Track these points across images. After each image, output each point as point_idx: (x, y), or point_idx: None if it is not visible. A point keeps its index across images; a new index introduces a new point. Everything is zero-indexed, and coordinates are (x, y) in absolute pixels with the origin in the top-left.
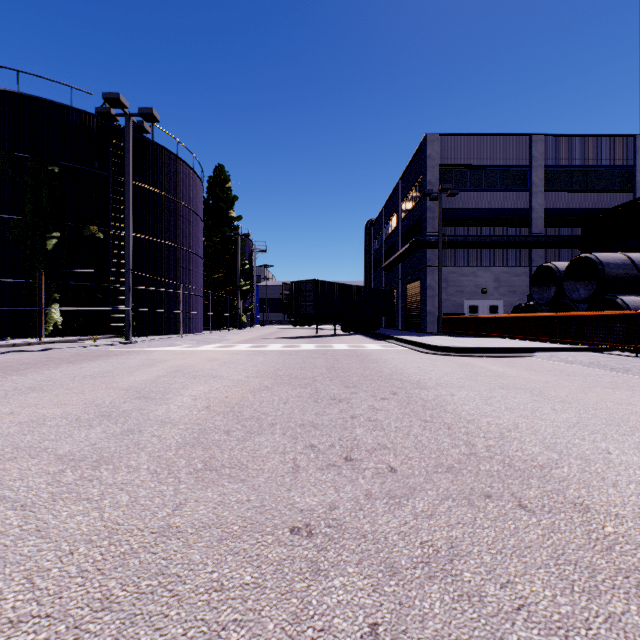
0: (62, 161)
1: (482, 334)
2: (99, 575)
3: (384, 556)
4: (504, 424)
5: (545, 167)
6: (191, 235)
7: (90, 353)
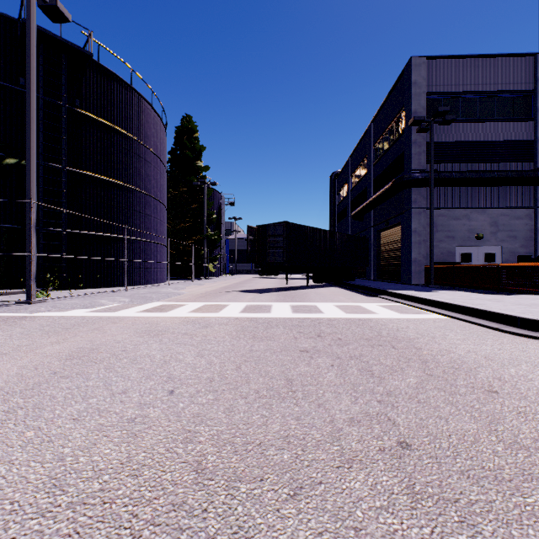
0: None
1: (510, 288)
2: None
3: None
4: None
5: None
6: (148, 176)
7: None
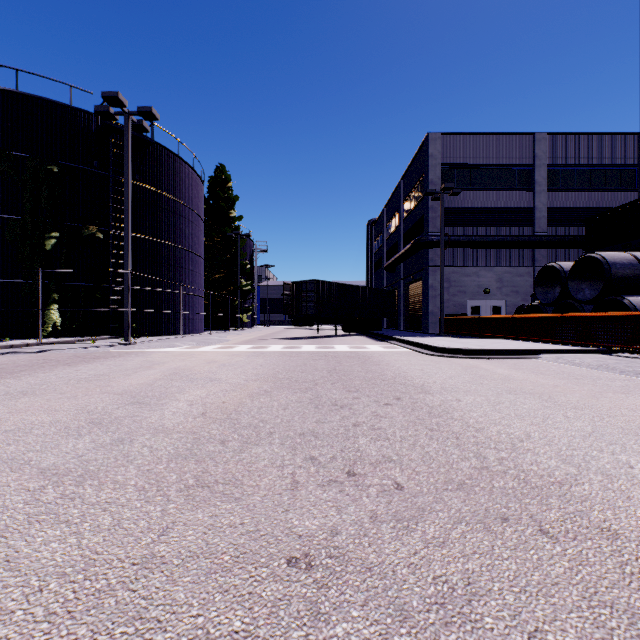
0: (61, 160)
1: (485, 335)
2: (68, 619)
3: (393, 595)
4: (515, 433)
5: (548, 166)
6: (191, 235)
7: (88, 354)
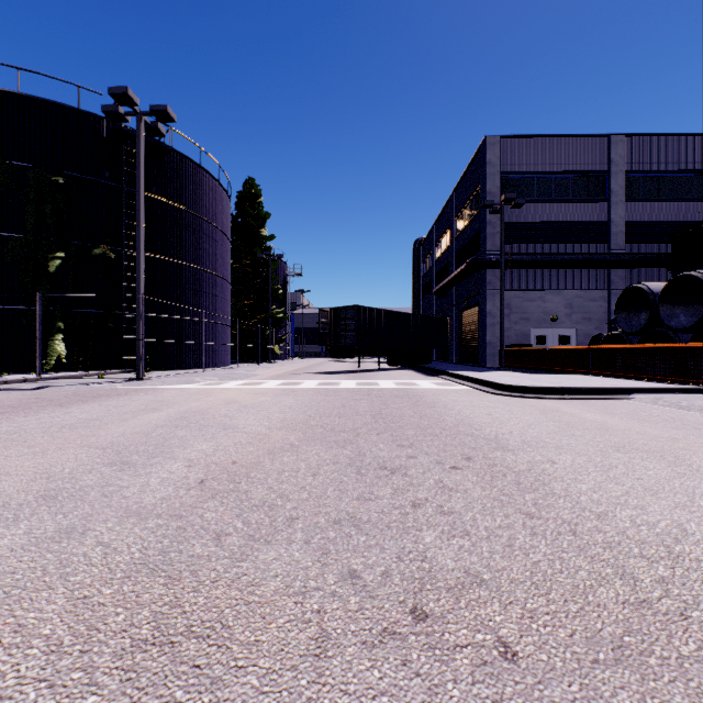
0: (68, 171)
1: (555, 369)
2: None
3: None
4: (660, 524)
5: (627, 173)
6: (216, 256)
7: (90, 392)
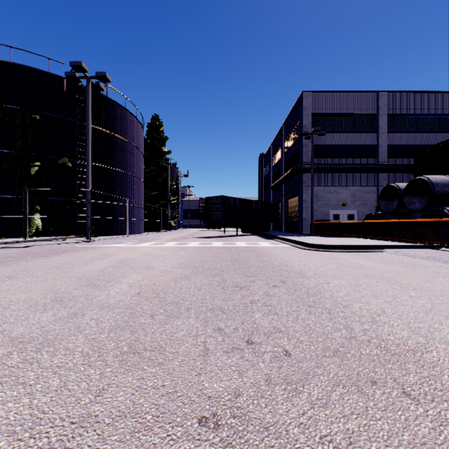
0: (42, 111)
1: (343, 235)
2: None
3: None
4: (373, 309)
5: (388, 115)
6: (134, 164)
7: (60, 249)
